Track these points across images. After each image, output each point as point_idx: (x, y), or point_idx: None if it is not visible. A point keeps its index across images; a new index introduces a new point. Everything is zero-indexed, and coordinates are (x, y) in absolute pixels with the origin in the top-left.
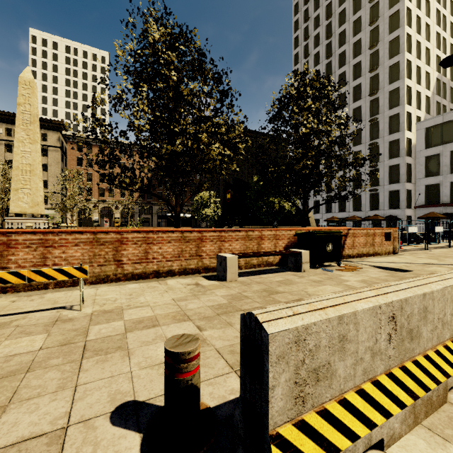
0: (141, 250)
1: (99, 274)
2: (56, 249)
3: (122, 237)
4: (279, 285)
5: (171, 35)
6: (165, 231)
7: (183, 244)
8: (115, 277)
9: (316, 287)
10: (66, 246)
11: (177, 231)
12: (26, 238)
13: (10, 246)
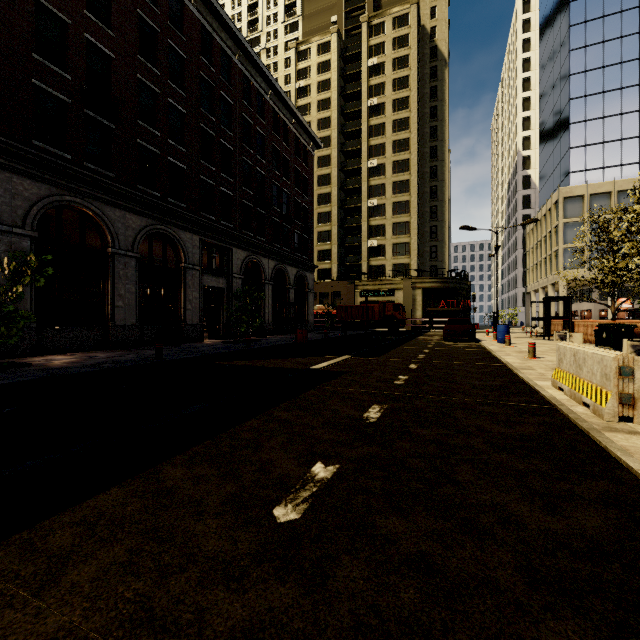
0: None
1: None
2: None
3: None
4: None
5: None
6: None
7: None
8: None
9: None
10: None
11: None
12: None
13: None
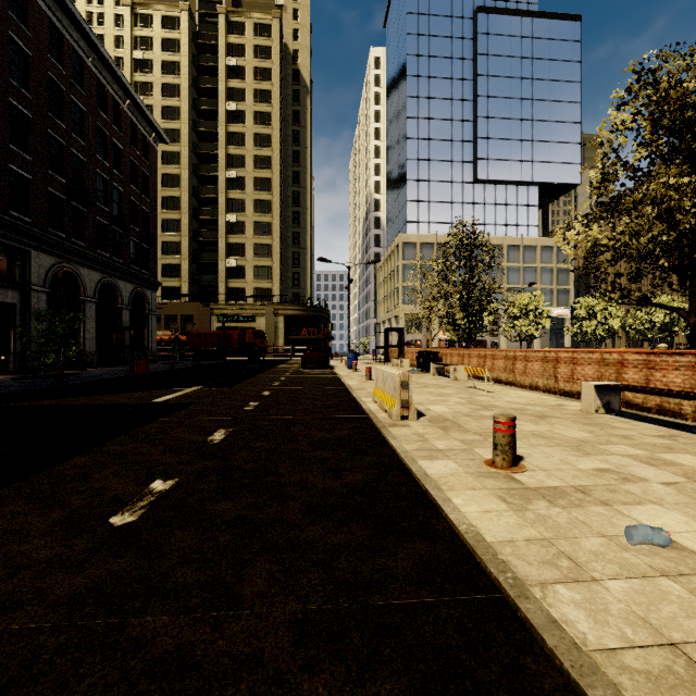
0: (569, 369)
1: (546, 385)
2: (529, 363)
3: (557, 356)
4: (576, 421)
5: (654, 85)
6: (586, 352)
7: (602, 368)
8: (554, 390)
9: (574, 429)
10: (533, 361)
11: (596, 353)
12: (520, 354)
13: (516, 359)
